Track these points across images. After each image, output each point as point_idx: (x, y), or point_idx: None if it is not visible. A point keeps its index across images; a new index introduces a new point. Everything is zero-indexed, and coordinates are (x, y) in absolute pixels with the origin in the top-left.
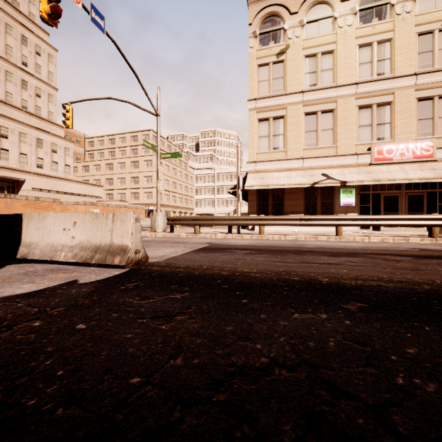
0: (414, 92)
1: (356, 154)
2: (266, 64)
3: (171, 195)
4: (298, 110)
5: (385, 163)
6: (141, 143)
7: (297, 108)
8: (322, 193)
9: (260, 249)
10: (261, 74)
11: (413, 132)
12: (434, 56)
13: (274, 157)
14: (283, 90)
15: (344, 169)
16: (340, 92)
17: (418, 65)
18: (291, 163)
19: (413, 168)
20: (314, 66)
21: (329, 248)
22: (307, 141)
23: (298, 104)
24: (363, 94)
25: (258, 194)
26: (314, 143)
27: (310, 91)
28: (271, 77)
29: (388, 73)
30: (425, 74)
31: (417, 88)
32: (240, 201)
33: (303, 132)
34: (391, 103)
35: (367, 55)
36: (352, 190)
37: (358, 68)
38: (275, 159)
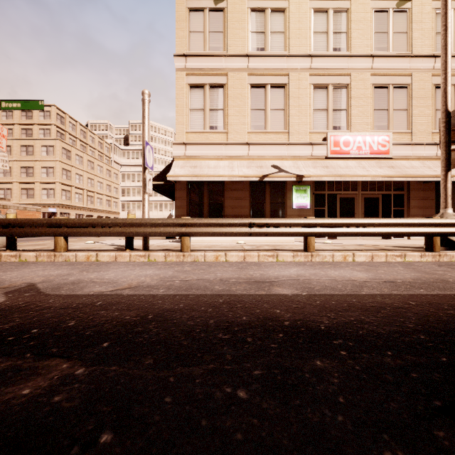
0: (370, 77)
1: (310, 143)
2: (200, 9)
3: (86, 194)
4: (242, 79)
5: (341, 157)
6: (39, 122)
7: (241, 77)
8: (272, 192)
9: (134, 334)
10: (193, 21)
11: (369, 123)
12: (389, 38)
13: (211, 139)
14: (223, 49)
15: (298, 161)
16: (292, 64)
17: (374, 46)
18: (233, 149)
19: (371, 164)
20: (262, 25)
21: (336, 297)
22: (254, 122)
23: (242, 71)
24: (318, 70)
25: (189, 189)
26: (262, 125)
27: (257, 56)
28: (207, 28)
29: (344, 50)
30: (381, 57)
31: (373, 73)
32: (148, 191)
33: (249, 110)
34: (347, 87)
35: (322, 23)
36: (307, 188)
37: (312, 37)
38: (213, 142)
